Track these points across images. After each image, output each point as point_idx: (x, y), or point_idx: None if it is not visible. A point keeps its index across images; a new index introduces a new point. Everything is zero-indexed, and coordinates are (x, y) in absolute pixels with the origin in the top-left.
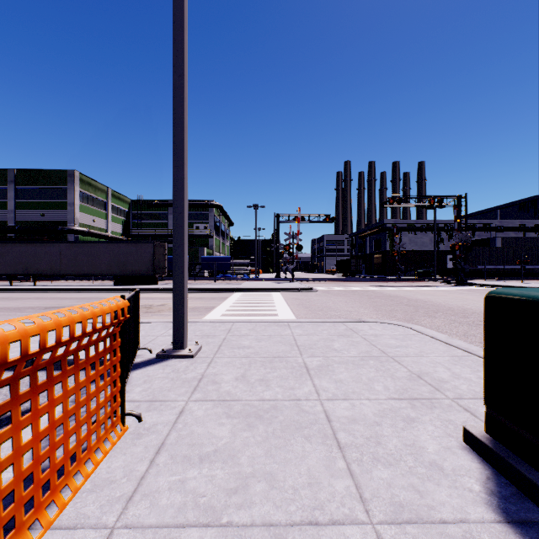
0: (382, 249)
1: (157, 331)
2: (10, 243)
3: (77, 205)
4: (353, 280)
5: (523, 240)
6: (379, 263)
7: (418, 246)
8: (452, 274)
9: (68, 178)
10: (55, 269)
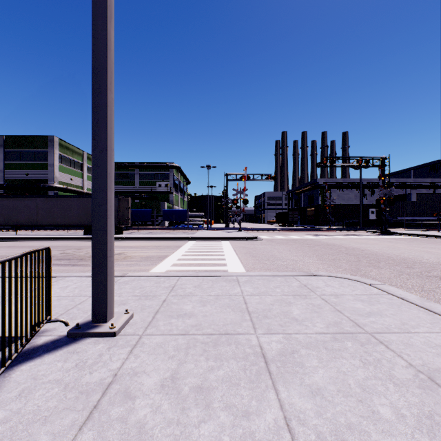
0: (315, 203)
1: None
2: None
3: (56, 166)
4: (291, 230)
5: (434, 195)
6: (312, 215)
7: (345, 201)
8: (375, 224)
9: (49, 143)
10: (32, 220)
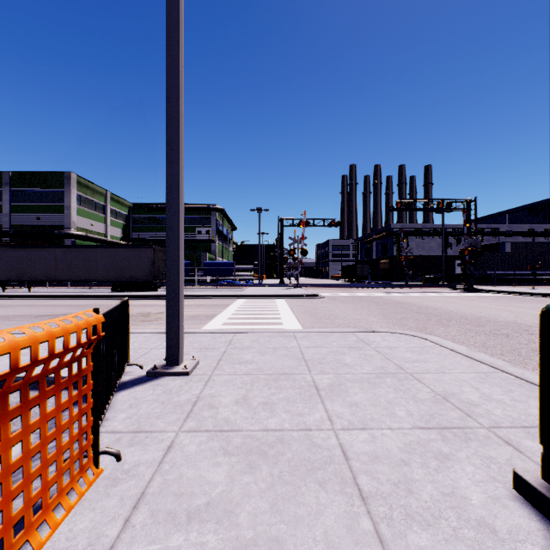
0: (389, 254)
1: (151, 343)
2: (3, 248)
3: (74, 209)
4: (359, 286)
5: (533, 245)
6: (385, 268)
7: (425, 251)
8: (461, 279)
9: (65, 181)
10: (50, 274)
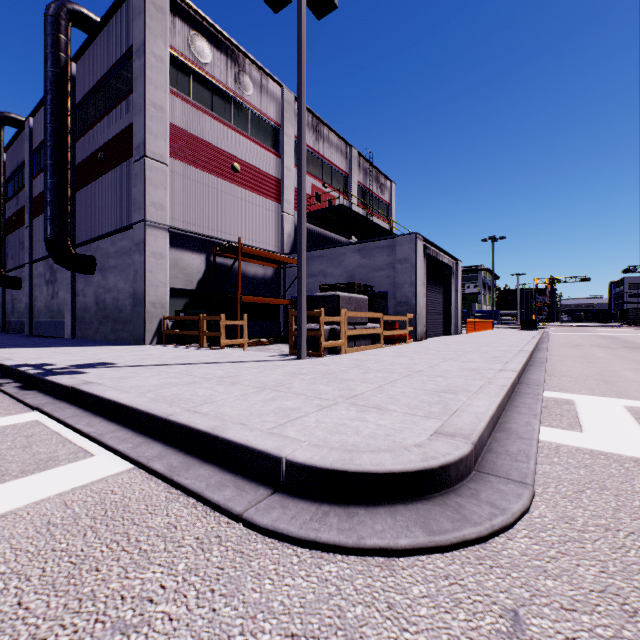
0: None
1: None
2: None
3: None
4: (595, 326)
5: None
6: None
7: None
8: None
9: None
10: None
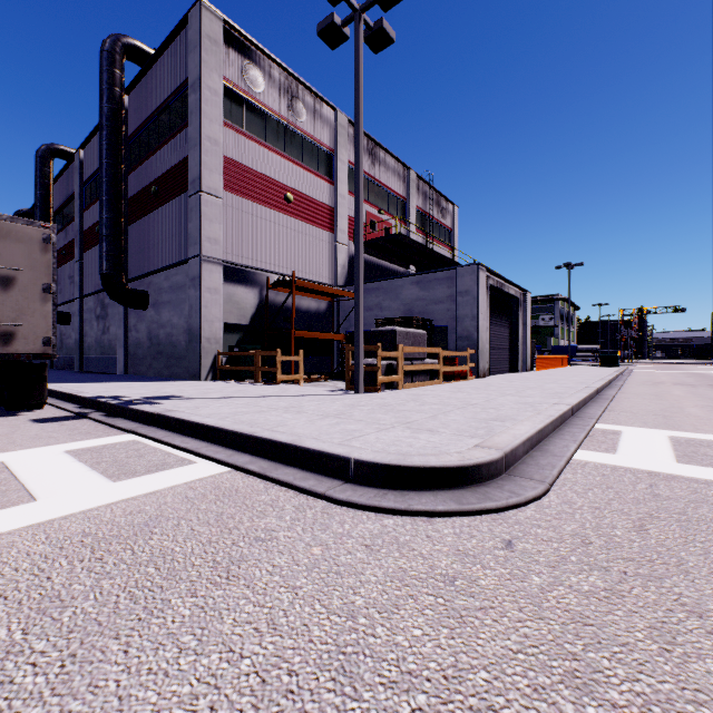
0: None
1: None
2: None
3: None
4: (691, 363)
5: None
6: None
7: None
8: None
9: None
10: None
